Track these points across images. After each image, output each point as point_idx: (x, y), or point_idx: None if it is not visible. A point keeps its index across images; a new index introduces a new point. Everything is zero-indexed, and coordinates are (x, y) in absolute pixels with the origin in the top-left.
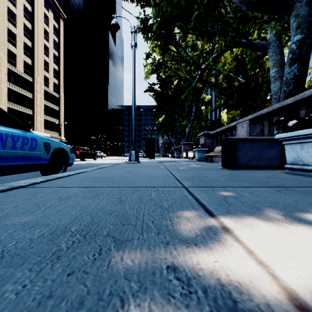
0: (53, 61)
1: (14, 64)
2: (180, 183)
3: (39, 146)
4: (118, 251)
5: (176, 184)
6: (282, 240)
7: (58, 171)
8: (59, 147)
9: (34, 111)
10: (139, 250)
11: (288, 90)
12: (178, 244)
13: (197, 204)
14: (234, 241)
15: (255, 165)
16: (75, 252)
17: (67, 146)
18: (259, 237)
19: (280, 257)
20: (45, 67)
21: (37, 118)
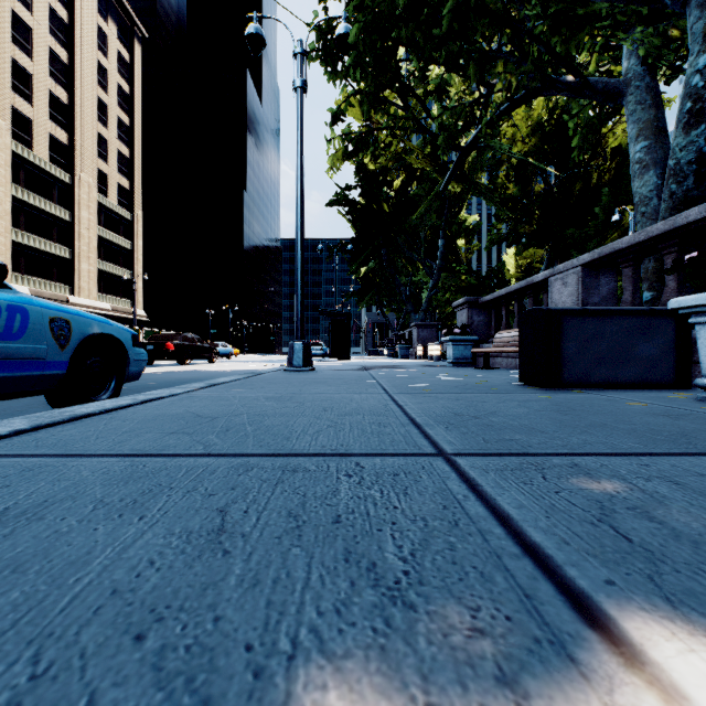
0: (118, 137)
1: (28, 142)
2: (425, 438)
3: (34, 330)
4: None
5: (413, 440)
6: None
7: (96, 395)
8: (101, 333)
9: (74, 250)
10: None
11: (682, 192)
12: None
13: (517, 549)
14: None
15: (609, 377)
16: None
17: (124, 330)
18: None
19: None
20: (100, 150)
21: (81, 266)
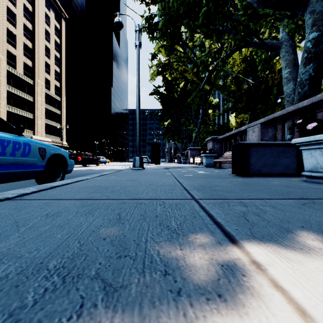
0: (54, 63)
1: (14, 65)
2: (189, 194)
3: (33, 152)
4: (107, 310)
5: (184, 194)
6: None
7: (55, 179)
8: (57, 153)
9: (35, 115)
10: (137, 308)
11: (303, 92)
12: (194, 295)
13: (212, 223)
14: (273, 288)
15: (269, 172)
16: (43, 312)
17: (65, 152)
18: (306, 280)
19: None
20: (46, 69)
21: (38, 122)
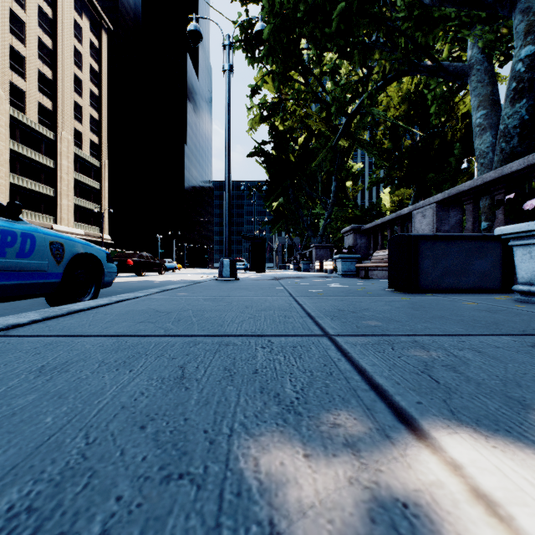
0: (90, 104)
1: (22, 108)
2: (316, 325)
3: (39, 250)
4: None
5: (308, 326)
6: None
7: (81, 298)
8: (84, 252)
9: (57, 190)
10: None
11: (509, 148)
12: None
13: (367, 387)
14: None
15: (453, 284)
16: None
17: (100, 251)
18: None
19: None
20: (76, 114)
21: (62, 202)
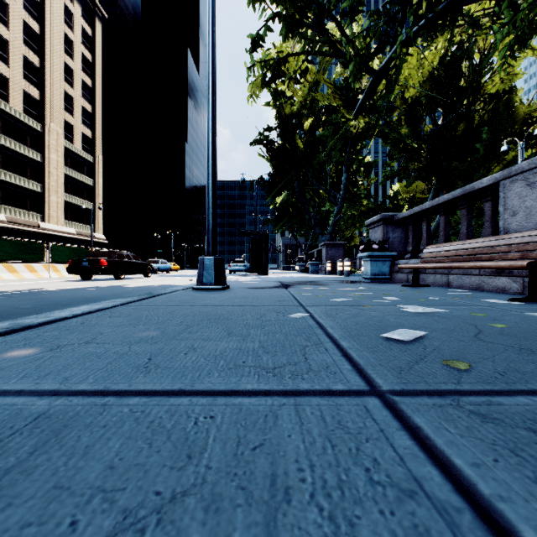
0: (82, 95)
1: (5, 96)
2: None
3: None
4: None
5: None
6: None
7: None
8: None
9: (44, 185)
10: None
11: None
12: None
13: None
14: None
15: None
16: None
17: None
18: None
19: None
20: (67, 105)
21: (50, 198)
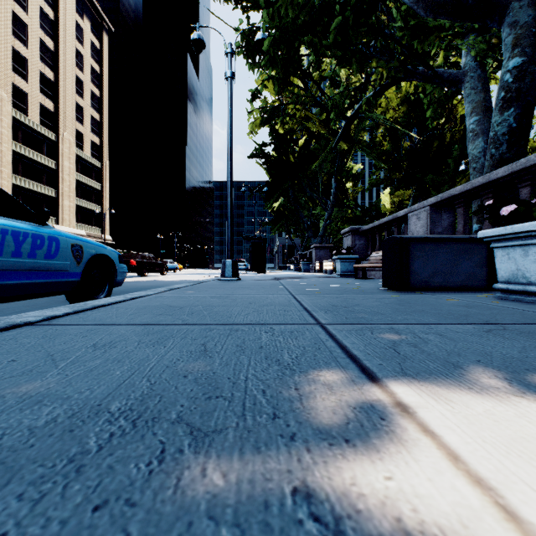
0: (91, 105)
1: (25, 109)
2: (311, 317)
3: (63, 252)
4: (197, 455)
5: (304, 318)
6: (512, 430)
7: (97, 295)
8: (99, 254)
9: (58, 191)
10: (237, 453)
11: (499, 154)
12: (313, 440)
13: (345, 356)
14: (421, 433)
15: (442, 283)
16: (113, 457)
17: (113, 252)
18: (467, 424)
19: (513, 467)
20: (78, 115)
21: (63, 202)
